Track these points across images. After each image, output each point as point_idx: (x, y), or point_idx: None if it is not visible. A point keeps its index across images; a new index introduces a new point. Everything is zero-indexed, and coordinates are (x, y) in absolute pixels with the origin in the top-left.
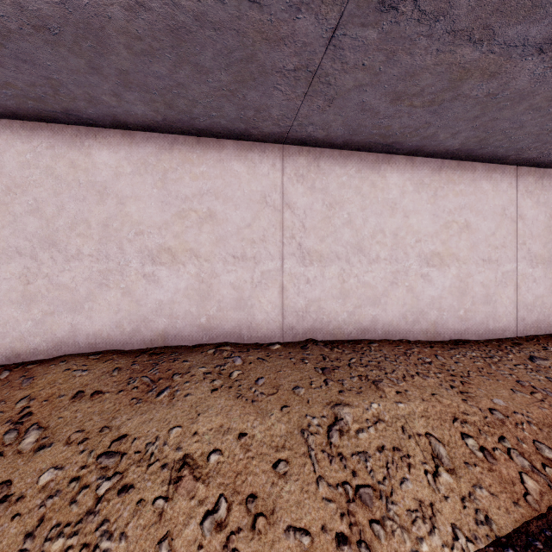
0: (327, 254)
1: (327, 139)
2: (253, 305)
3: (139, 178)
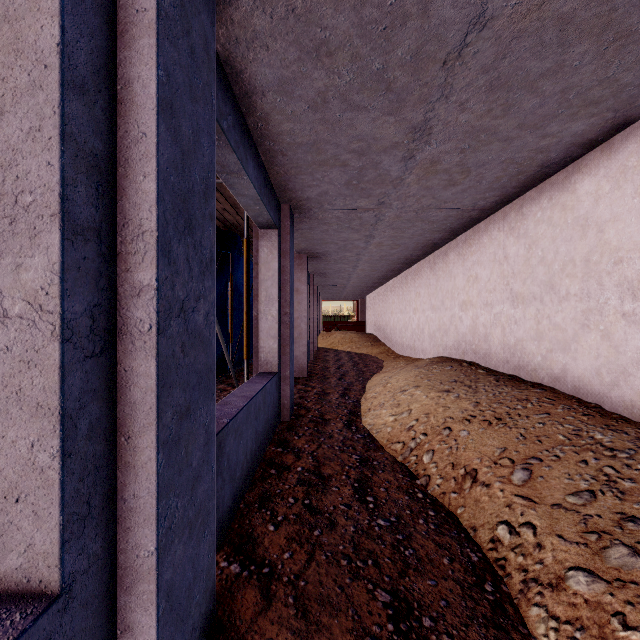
0: (527, 295)
1: (505, 195)
2: (490, 340)
3: (458, 263)
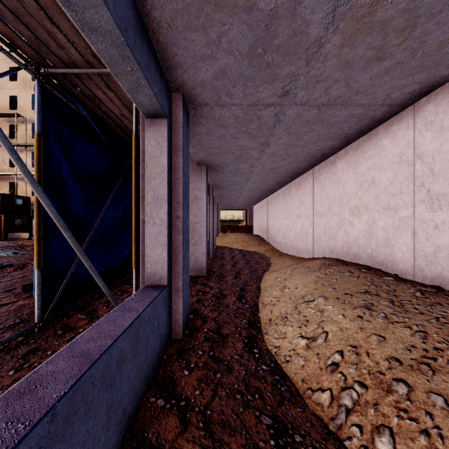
0: None
1: (429, 81)
2: (394, 245)
3: (348, 171)
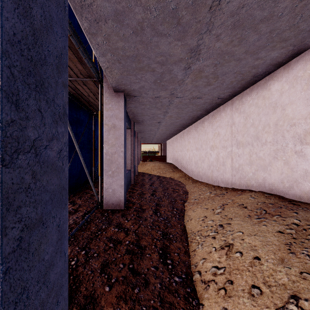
0: None
1: None
2: None
3: (292, 90)
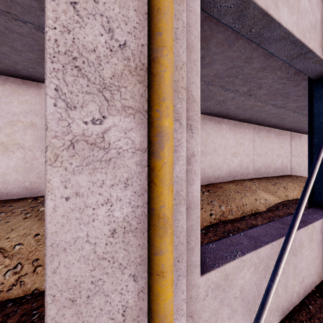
0: None
1: None
2: None
3: None
